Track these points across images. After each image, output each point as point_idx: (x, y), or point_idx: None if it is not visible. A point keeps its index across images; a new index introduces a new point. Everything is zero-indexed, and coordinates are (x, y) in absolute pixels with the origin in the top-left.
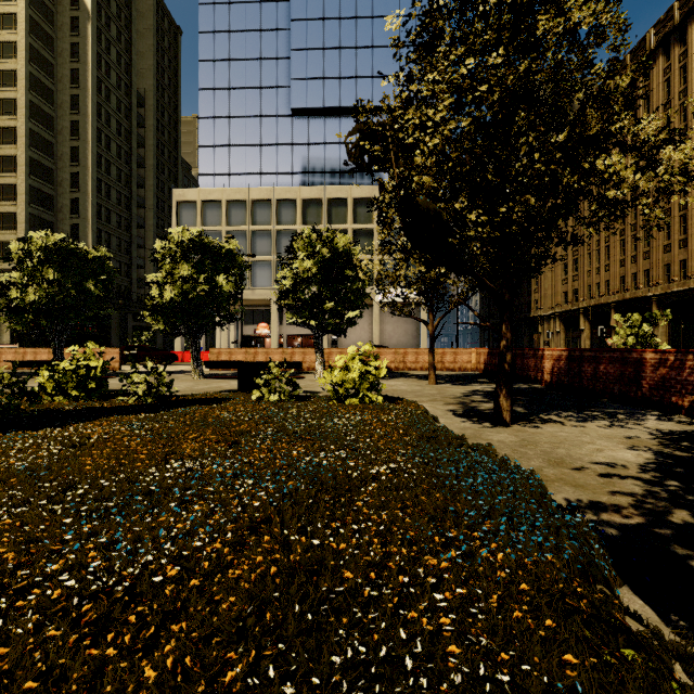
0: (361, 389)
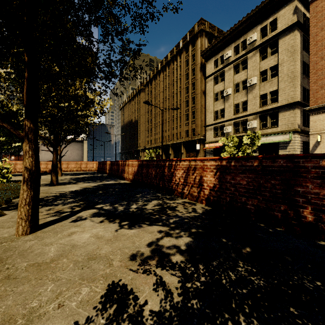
0: None
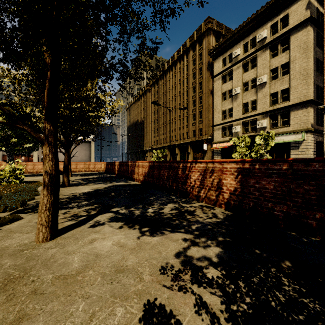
0: (10, 178)
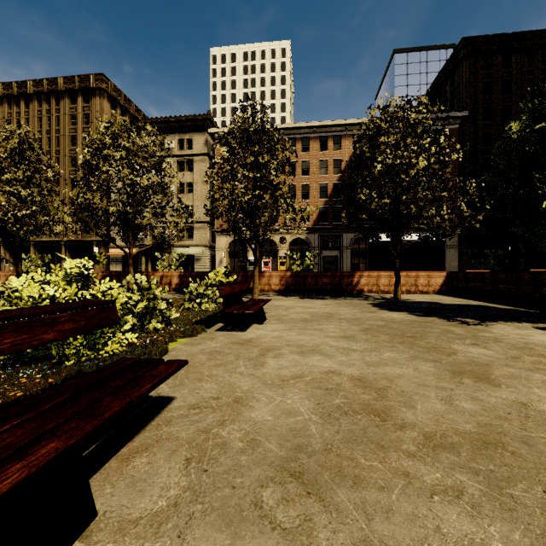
0: None
